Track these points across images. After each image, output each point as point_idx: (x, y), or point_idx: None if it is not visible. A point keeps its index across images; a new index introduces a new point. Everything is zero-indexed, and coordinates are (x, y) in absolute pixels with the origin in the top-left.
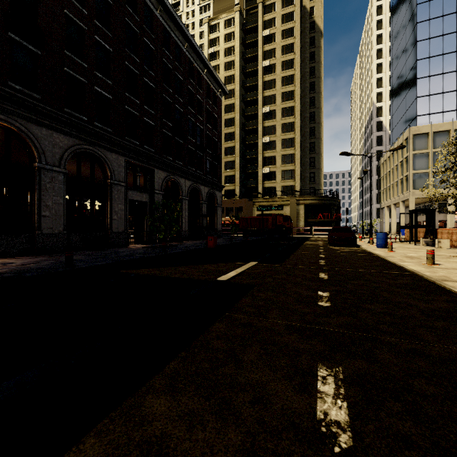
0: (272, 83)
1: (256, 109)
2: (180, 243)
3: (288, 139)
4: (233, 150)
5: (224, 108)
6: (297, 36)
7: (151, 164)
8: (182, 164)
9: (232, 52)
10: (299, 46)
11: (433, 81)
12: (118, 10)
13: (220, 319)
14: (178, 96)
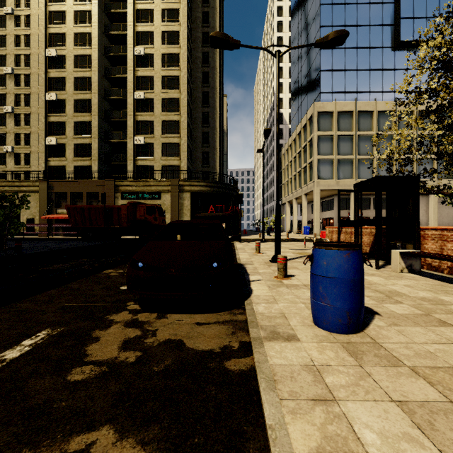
0: (149, 15)
1: (126, 50)
2: None
3: (172, 99)
4: (88, 105)
5: (74, 37)
6: None
7: None
8: None
9: None
10: None
11: (335, 55)
12: None
13: None
14: None
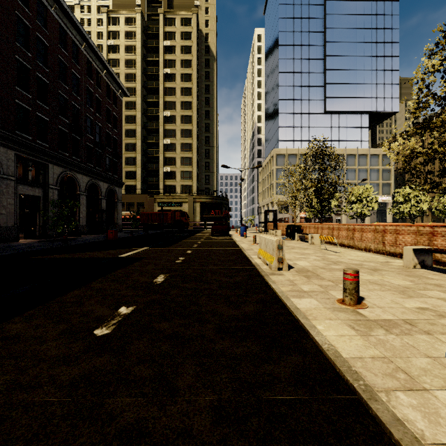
0: (172, 91)
1: (158, 111)
2: (78, 237)
3: (187, 144)
4: (134, 146)
5: (125, 103)
6: (194, 55)
7: (45, 159)
8: (80, 160)
9: (133, 51)
10: (196, 64)
11: (288, 117)
12: (6, 2)
13: (120, 269)
14: (75, 93)
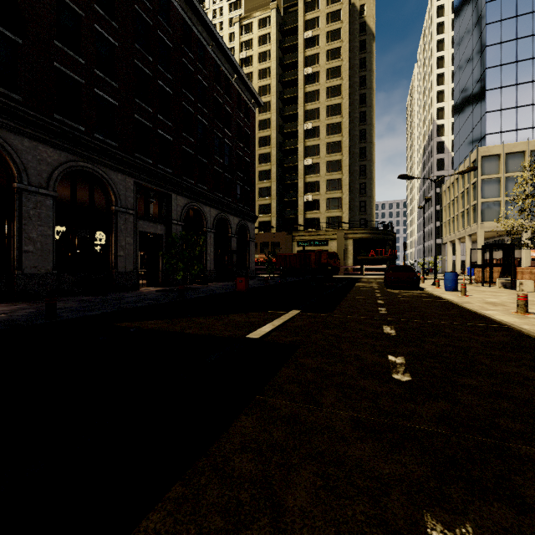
0: (315, 95)
1: (296, 126)
2: (204, 285)
3: (335, 161)
4: (268, 174)
5: (258, 124)
6: (345, 38)
7: (167, 188)
8: (206, 189)
9: (267, 57)
10: (347, 51)
11: (505, 94)
12: None
13: (248, 408)
14: (202, 105)
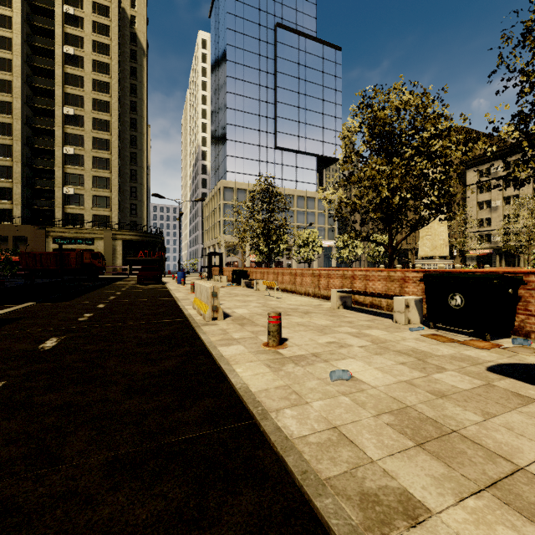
0: (79, 81)
1: (53, 104)
2: None
3: (103, 159)
4: (8, 150)
5: None
6: (114, 39)
7: None
8: None
9: (7, 3)
10: (117, 53)
11: (237, 146)
12: None
13: None
14: None
